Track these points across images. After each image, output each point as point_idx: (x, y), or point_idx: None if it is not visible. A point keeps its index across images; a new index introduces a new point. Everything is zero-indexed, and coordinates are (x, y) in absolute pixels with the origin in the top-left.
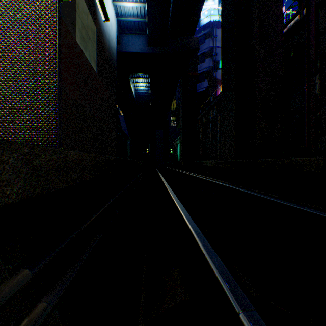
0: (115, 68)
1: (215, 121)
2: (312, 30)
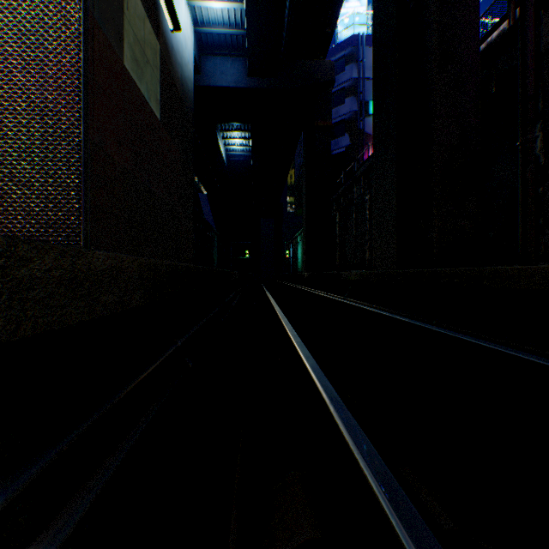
0: (192, 113)
1: (362, 204)
2: (531, 45)
